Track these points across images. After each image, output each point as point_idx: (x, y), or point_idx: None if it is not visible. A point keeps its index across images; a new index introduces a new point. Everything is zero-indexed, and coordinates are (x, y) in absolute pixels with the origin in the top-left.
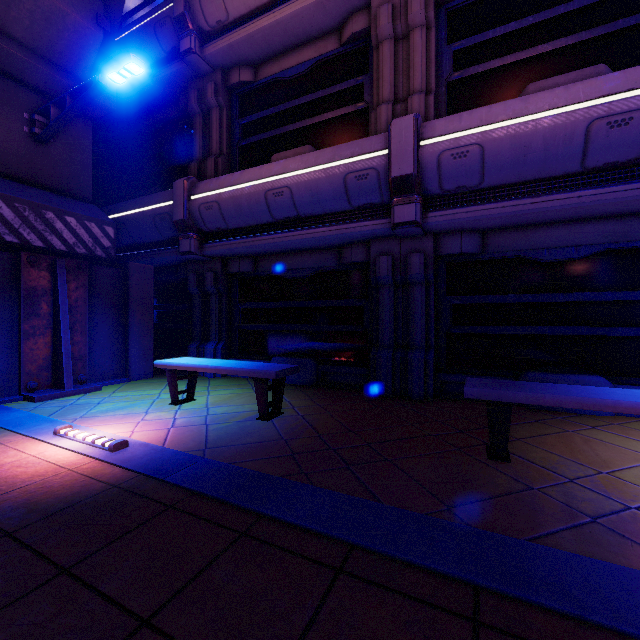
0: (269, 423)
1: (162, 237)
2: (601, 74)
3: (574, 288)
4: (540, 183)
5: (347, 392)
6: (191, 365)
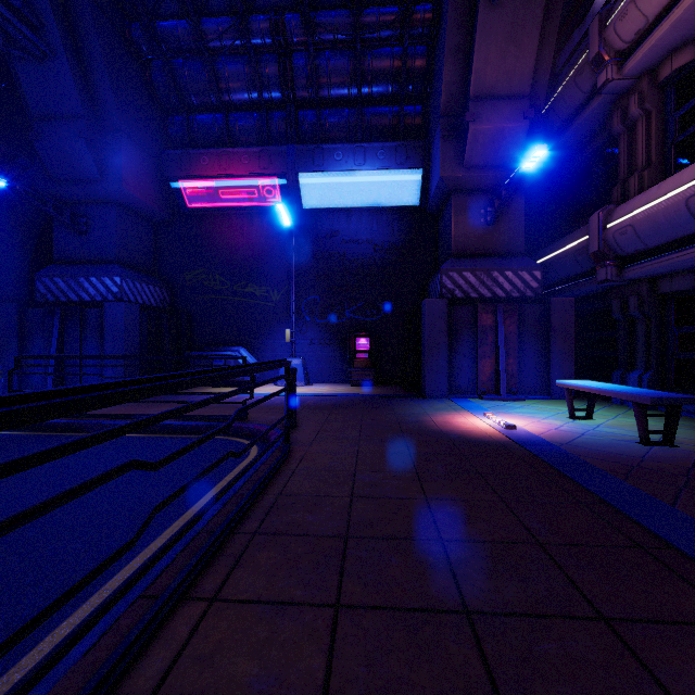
0: (645, 447)
1: (583, 269)
2: None
3: None
4: None
5: None
6: (580, 386)
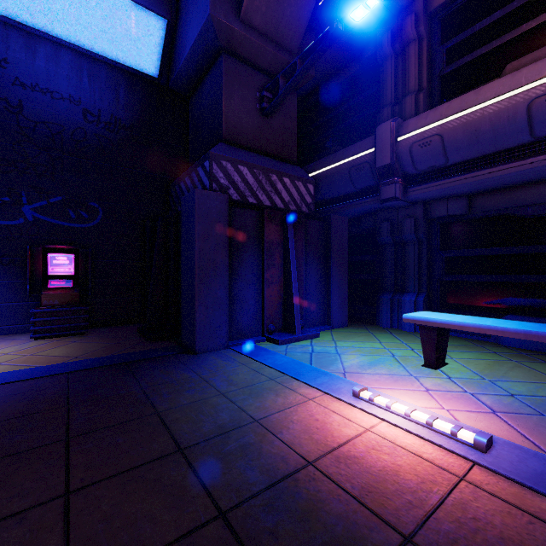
0: None
1: (354, 189)
2: None
3: None
4: None
5: None
6: (471, 324)
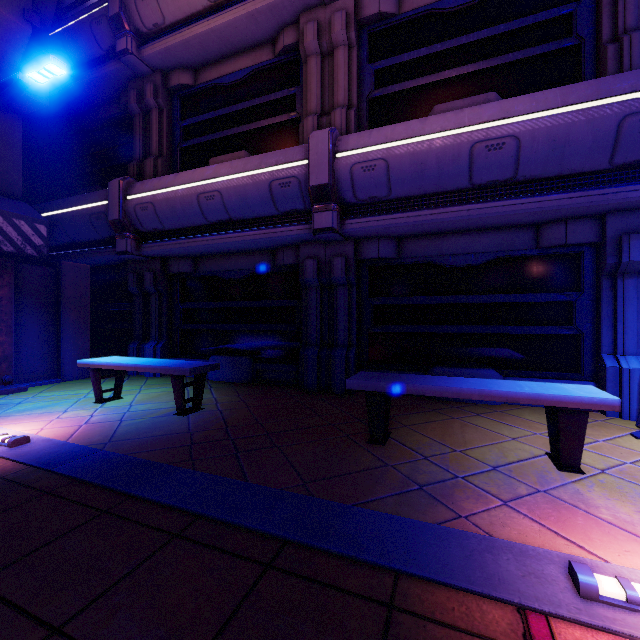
0: (184, 418)
1: (100, 236)
2: (492, 101)
3: (474, 291)
4: (439, 196)
5: (277, 388)
6: (112, 364)
